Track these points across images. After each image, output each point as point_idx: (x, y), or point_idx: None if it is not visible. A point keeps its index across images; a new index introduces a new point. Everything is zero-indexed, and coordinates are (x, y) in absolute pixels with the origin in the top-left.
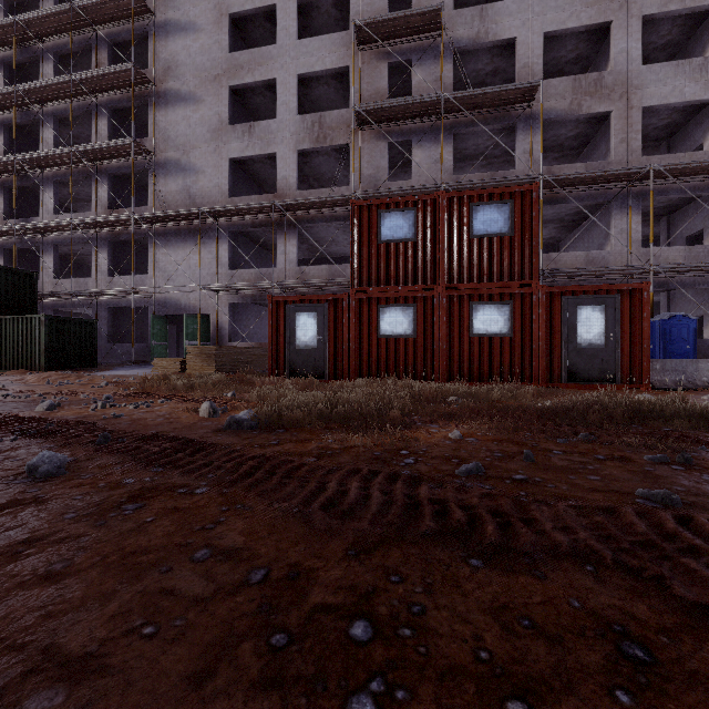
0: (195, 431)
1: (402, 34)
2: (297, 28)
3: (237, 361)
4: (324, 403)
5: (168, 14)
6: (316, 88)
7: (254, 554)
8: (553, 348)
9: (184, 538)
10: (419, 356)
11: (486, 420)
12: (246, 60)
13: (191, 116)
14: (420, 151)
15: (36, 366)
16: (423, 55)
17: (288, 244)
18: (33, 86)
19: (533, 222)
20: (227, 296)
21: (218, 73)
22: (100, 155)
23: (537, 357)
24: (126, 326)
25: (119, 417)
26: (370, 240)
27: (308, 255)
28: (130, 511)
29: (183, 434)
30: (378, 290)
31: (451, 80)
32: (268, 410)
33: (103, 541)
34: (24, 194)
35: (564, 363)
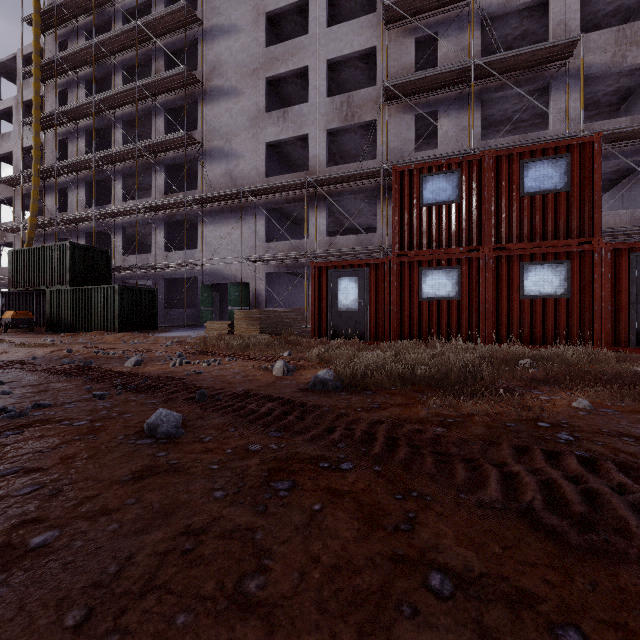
0: (281, 390)
1: (429, 8)
2: (327, 17)
3: (277, 324)
4: (403, 364)
5: (214, 21)
6: (343, 71)
7: (519, 590)
8: (618, 309)
9: (387, 546)
10: (463, 318)
11: (608, 387)
12: (280, 52)
13: (232, 108)
14: (447, 120)
15: (111, 328)
16: (450, 27)
17: (318, 217)
18: (107, 95)
19: (594, 175)
20: (264, 266)
21: (256, 67)
22: (158, 149)
23: (600, 319)
24: (179, 294)
25: (199, 373)
26: (411, 205)
27: (333, 227)
28: (284, 491)
29: (273, 393)
30: (420, 253)
31: (479, 47)
32: (349, 370)
33: (282, 540)
34: (100, 186)
35: (632, 326)
